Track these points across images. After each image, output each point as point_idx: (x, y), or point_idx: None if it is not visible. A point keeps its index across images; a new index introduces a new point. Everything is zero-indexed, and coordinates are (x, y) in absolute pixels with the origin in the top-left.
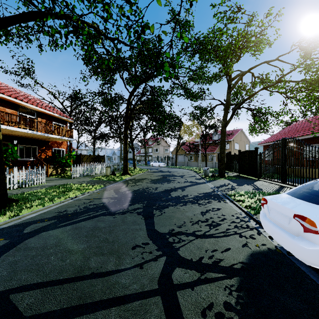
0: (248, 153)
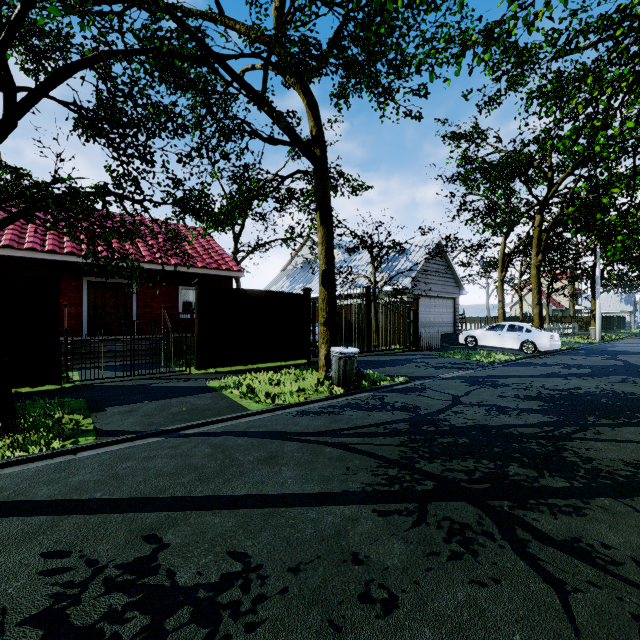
0: (272, 298)
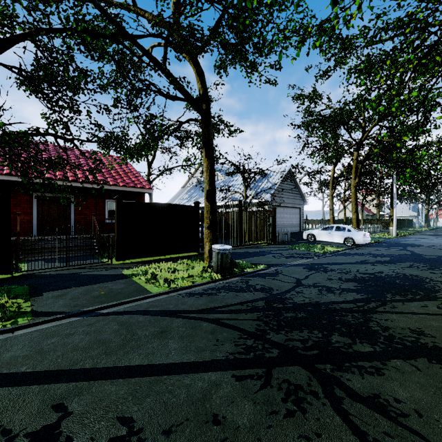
0: (171, 209)
